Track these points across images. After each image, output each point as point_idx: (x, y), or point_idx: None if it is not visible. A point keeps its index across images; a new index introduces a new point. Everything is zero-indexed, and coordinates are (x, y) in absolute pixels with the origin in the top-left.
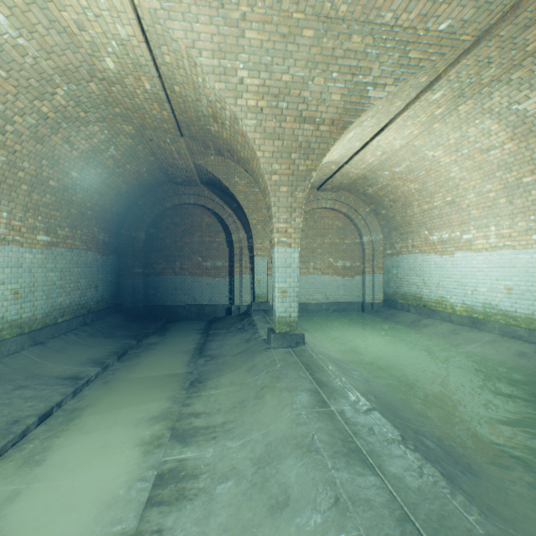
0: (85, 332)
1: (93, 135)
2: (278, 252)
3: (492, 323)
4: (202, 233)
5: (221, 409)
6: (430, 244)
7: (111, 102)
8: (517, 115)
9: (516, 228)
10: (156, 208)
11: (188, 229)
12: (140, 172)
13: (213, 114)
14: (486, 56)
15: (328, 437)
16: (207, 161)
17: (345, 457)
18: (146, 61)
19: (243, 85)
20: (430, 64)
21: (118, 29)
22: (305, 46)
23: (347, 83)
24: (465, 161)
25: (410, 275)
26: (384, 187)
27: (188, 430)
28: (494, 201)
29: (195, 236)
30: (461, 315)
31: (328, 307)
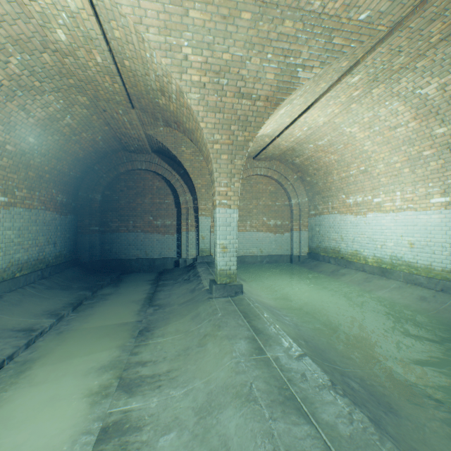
0: (42, 285)
1: (49, 104)
2: (219, 212)
3: (397, 272)
4: (153, 195)
5: (167, 357)
6: (346, 206)
7: (65, 73)
8: (420, 98)
9: (417, 193)
10: (111, 173)
11: (140, 191)
12: (95, 140)
13: (160, 88)
14: (397, 45)
15: (265, 385)
16: (156, 131)
17: (281, 406)
18: (97, 35)
19: (187, 61)
20: (350, 50)
21: (67, 1)
22: (243, 28)
23: (280, 64)
24: (376, 136)
25: (330, 232)
26: (309, 157)
27: (134, 380)
28: (400, 170)
29: (147, 198)
30: (372, 265)
31: (262, 259)
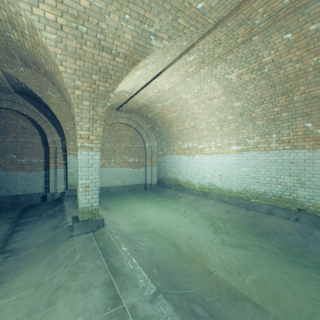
0: None
1: None
2: (81, 154)
3: (213, 194)
4: (17, 134)
5: None
6: (182, 150)
7: None
8: (227, 81)
9: (224, 143)
10: None
11: (0, 129)
12: None
13: (9, 18)
14: (219, 38)
15: None
16: (17, 71)
17: None
18: None
19: None
20: (190, 32)
21: None
22: None
23: (136, 27)
24: (201, 103)
25: (172, 167)
26: (158, 113)
27: None
28: (214, 128)
29: (9, 136)
30: (198, 190)
31: (124, 189)
